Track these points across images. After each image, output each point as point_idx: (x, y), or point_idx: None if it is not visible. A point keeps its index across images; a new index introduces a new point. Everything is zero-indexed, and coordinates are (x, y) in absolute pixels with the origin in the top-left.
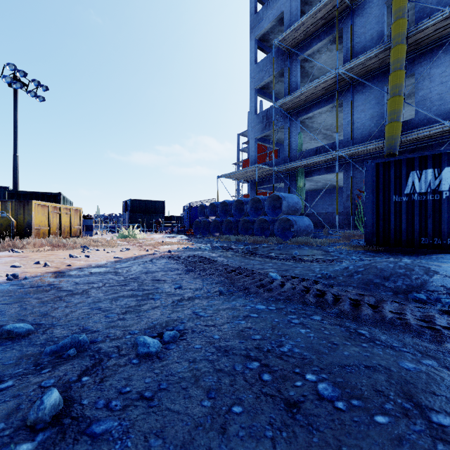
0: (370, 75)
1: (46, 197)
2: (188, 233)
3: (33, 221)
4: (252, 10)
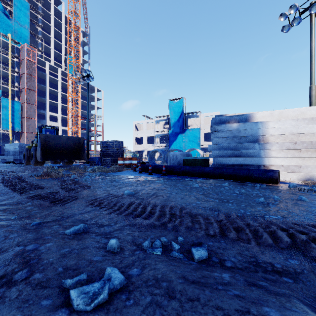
0: None
1: None
2: None
3: None
4: None
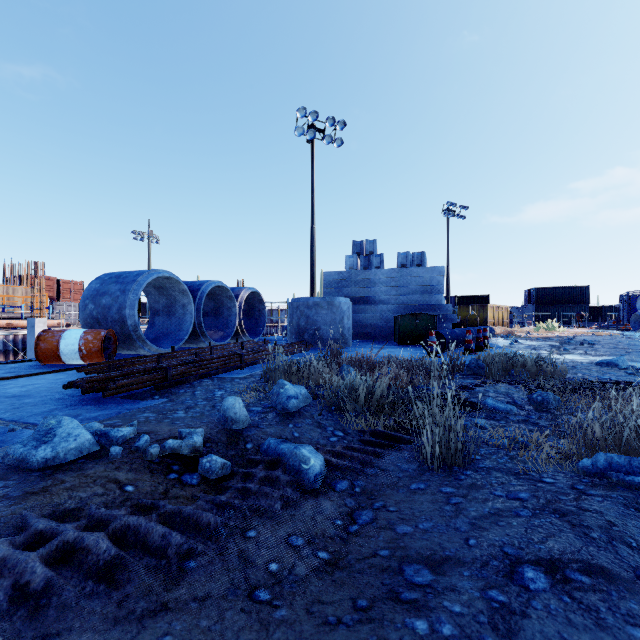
0: None
1: (479, 298)
2: (622, 328)
3: (488, 316)
4: None
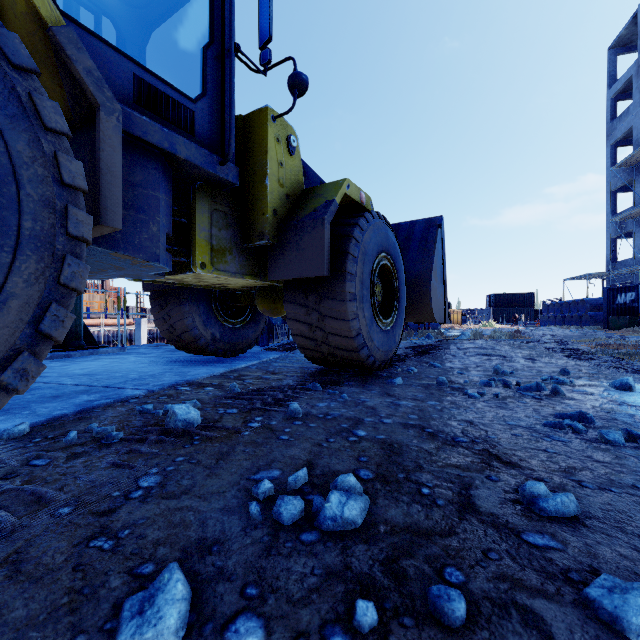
0: None
1: None
2: (536, 325)
3: None
4: (608, 119)
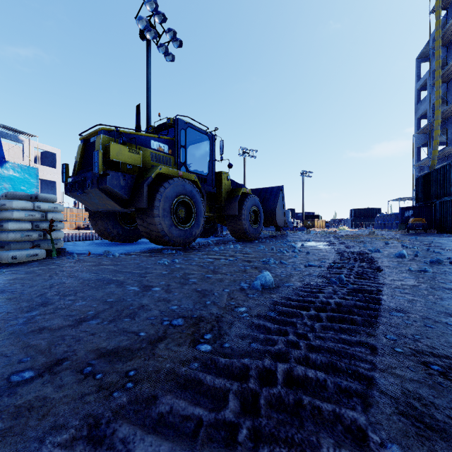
0: (451, 154)
1: (315, 216)
2: (372, 229)
3: (314, 224)
4: (415, 102)
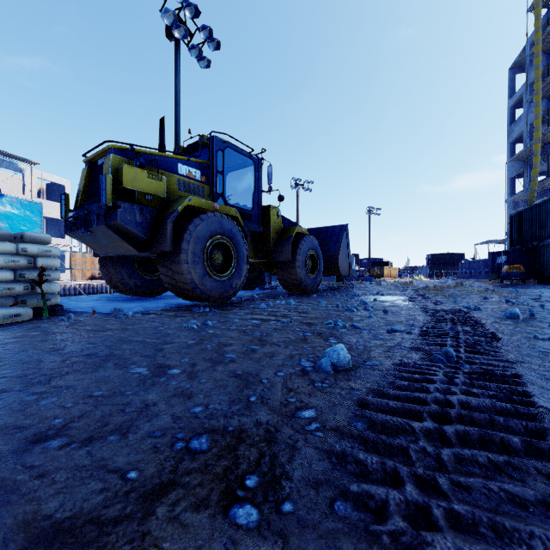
0: None
1: (384, 263)
2: (454, 279)
3: (384, 273)
4: (508, 123)
